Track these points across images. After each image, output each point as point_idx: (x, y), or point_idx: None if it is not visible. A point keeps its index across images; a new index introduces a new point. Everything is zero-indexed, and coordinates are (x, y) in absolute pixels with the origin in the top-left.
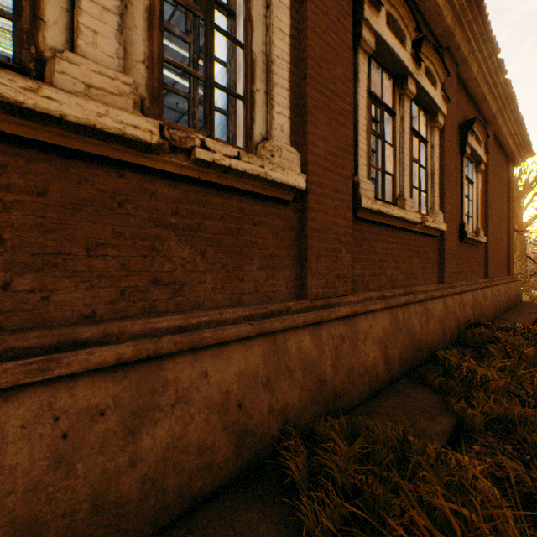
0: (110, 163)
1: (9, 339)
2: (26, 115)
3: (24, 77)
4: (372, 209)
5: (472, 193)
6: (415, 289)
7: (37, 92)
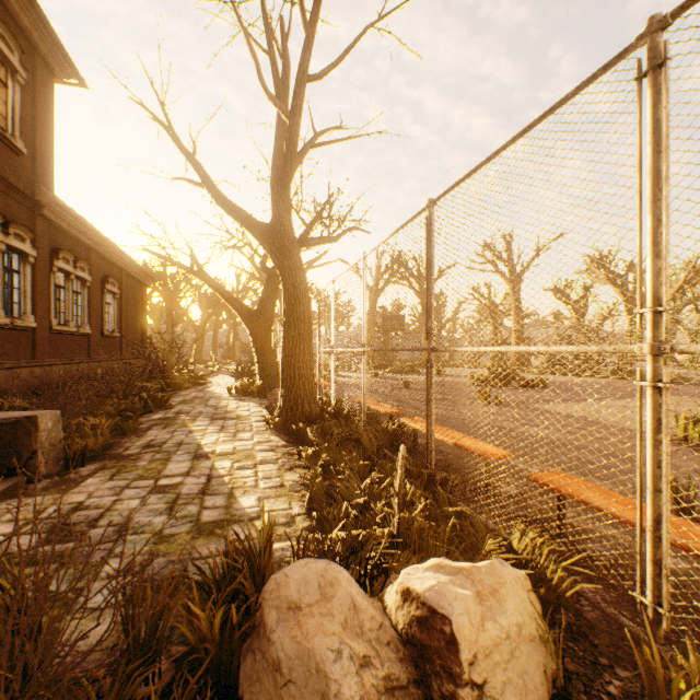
0: None
1: None
2: None
3: None
4: (58, 329)
5: (112, 310)
6: (76, 359)
7: None
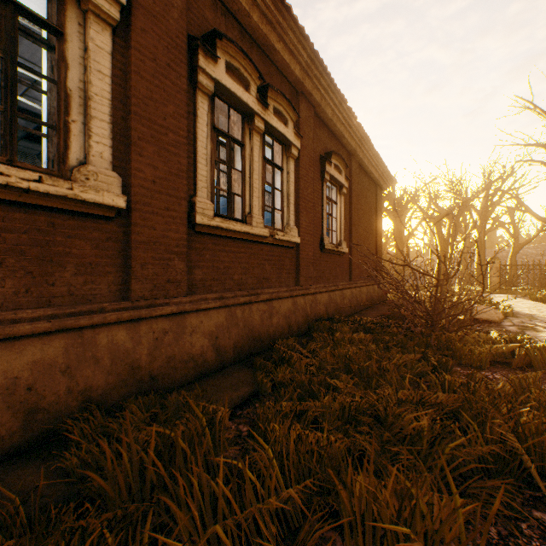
0: None
1: None
2: None
3: None
4: (210, 225)
5: (337, 211)
6: (262, 291)
7: None
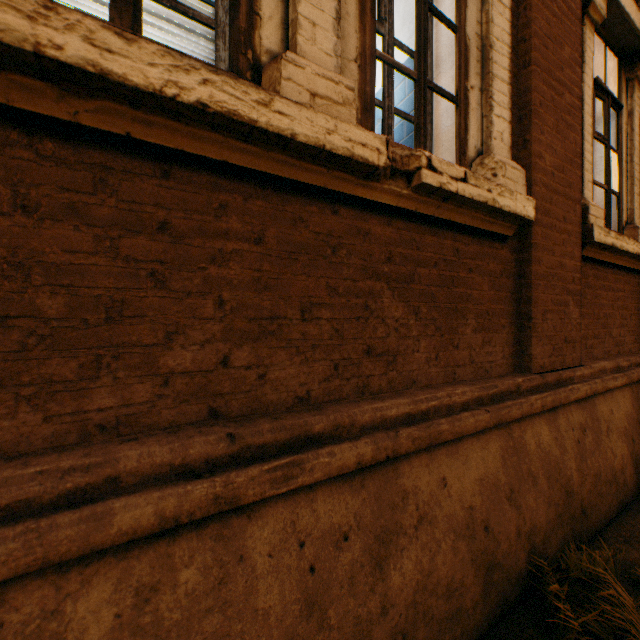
0: (323, 196)
1: (244, 434)
2: (252, 138)
3: (257, 87)
4: (605, 243)
5: None
6: None
7: (268, 106)
